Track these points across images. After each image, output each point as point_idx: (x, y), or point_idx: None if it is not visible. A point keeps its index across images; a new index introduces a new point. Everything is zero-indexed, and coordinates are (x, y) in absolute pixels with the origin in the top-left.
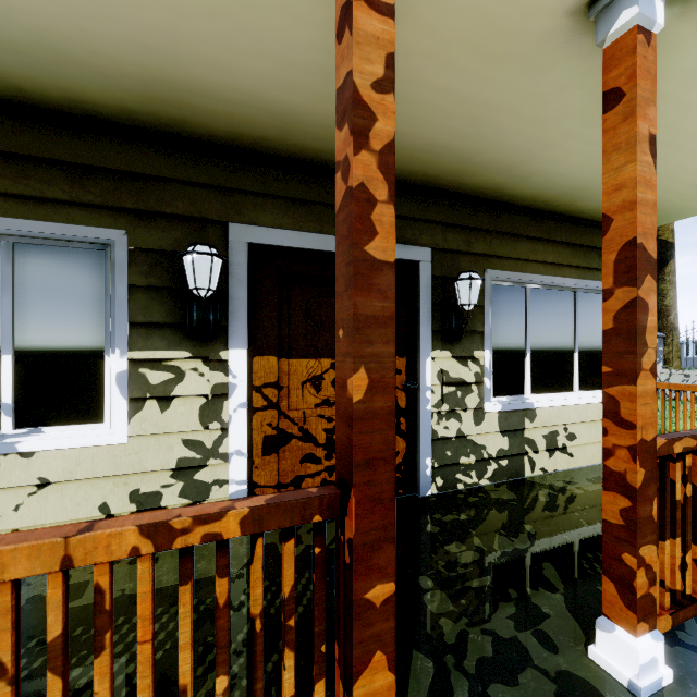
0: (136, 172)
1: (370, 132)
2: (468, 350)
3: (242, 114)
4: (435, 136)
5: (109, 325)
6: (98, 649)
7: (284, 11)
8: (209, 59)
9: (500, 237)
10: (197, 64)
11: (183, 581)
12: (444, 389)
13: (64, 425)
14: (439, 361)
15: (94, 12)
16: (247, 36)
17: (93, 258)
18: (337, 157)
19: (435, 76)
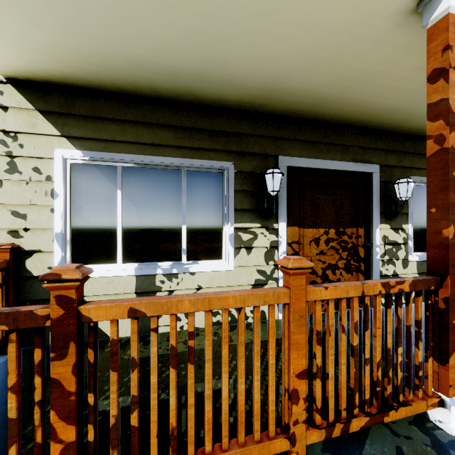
0: (237, 132)
1: (454, 124)
2: (399, 224)
3: (298, 100)
4: (399, 104)
5: (224, 210)
6: (367, 328)
7: (357, 56)
8: (302, 78)
9: (417, 156)
10: (294, 81)
11: (389, 307)
12: (386, 247)
13: (205, 260)
14: (383, 230)
15: (263, 64)
16: (329, 67)
17: (217, 177)
18: (427, 133)
19: (418, 76)
